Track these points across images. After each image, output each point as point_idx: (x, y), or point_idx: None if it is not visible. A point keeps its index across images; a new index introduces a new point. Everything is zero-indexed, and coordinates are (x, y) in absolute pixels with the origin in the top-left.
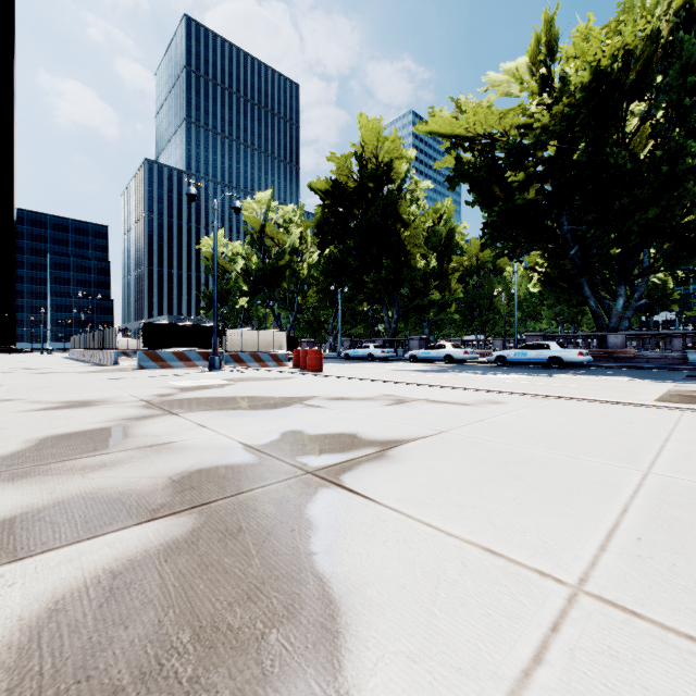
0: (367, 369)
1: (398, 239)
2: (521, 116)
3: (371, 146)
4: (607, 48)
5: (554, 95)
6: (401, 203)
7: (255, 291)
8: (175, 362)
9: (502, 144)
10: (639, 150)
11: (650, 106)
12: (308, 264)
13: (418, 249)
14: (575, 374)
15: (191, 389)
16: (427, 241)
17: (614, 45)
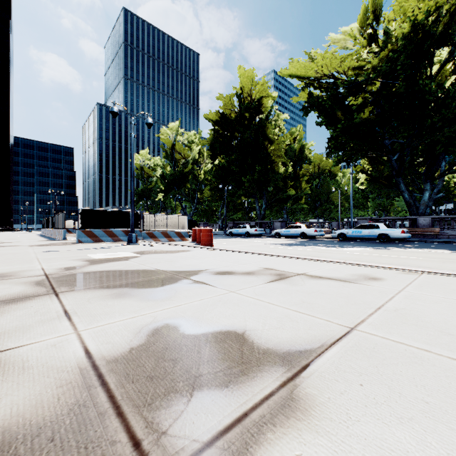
0: (245, 243)
1: (266, 152)
2: (356, 61)
3: (247, 88)
4: (422, 7)
5: (380, 45)
6: (268, 127)
7: (168, 190)
8: (105, 238)
9: (342, 82)
10: (445, 82)
11: (453, 50)
12: (204, 171)
13: (280, 159)
14: (404, 247)
15: (100, 262)
16: (286, 155)
17: (428, 4)
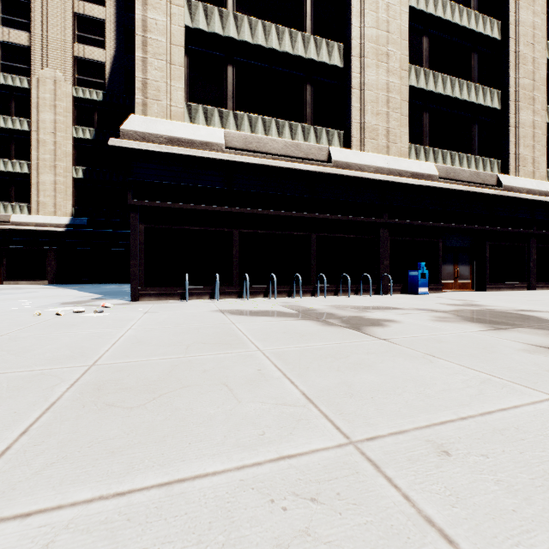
0: None
1: None
2: None
3: None
4: None
5: None
6: None
7: None
8: None
9: None
10: None
11: None
12: None
13: None
14: None
15: None
16: None
17: None
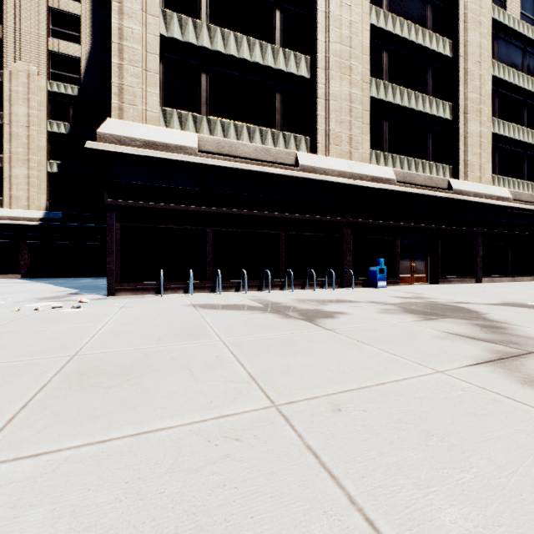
0: None
1: None
2: None
3: None
4: None
5: None
6: None
7: None
8: None
9: None
10: None
11: None
12: None
13: None
14: None
15: (502, 304)
16: None
17: None
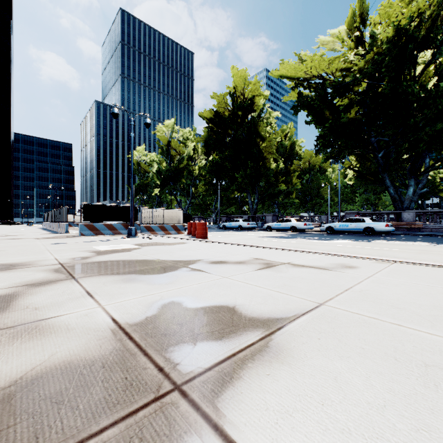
0: (238, 236)
1: (258, 149)
2: (343, 63)
3: (240, 87)
4: (405, 12)
5: (366, 48)
6: (260, 125)
7: (164, 185)
8: (106, 231)
9: (330, 82)
10: (428, 84)
11: (435, 53)
12: (198, 167)
13: (271, 155)
14: (387, 240)
15: (105, 253)
16: (277, 151)
17: (411, 10)
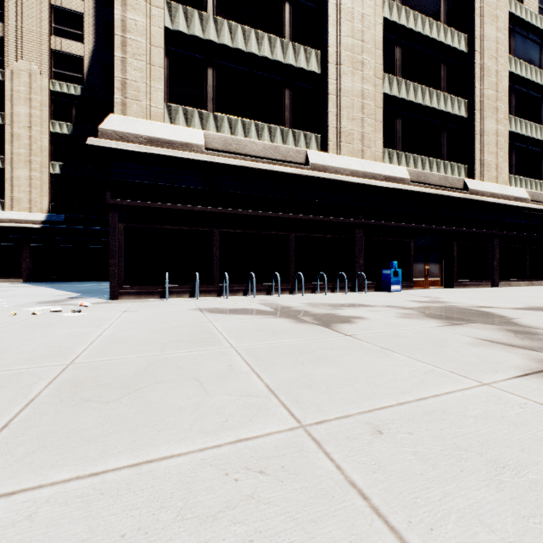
0: None
1: None
2: None
3: None
4: None
5: None
6: None
7: None
8: None
9: None
10: None
11: None
12: None
13: None
14: None
15: (528, 309)
16: None
17: None
